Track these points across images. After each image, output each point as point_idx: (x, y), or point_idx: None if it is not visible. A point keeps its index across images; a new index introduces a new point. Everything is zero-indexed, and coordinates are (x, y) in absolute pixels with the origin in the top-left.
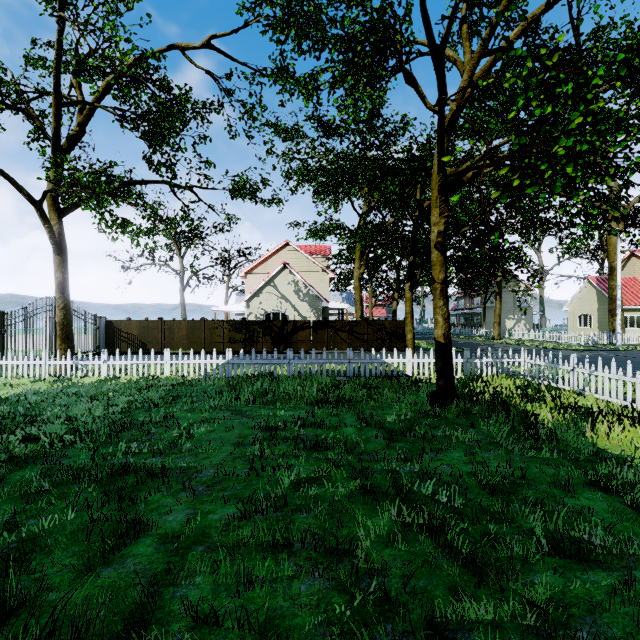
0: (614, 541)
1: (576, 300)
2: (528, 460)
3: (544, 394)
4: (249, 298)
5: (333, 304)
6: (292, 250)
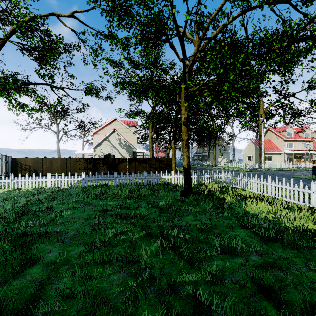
0: (245, 246)
1: (246, 149)
2: (218, 218)
3: (229, 190)
4: (95, 146)
5: (139, 150)
6: (118, 123)
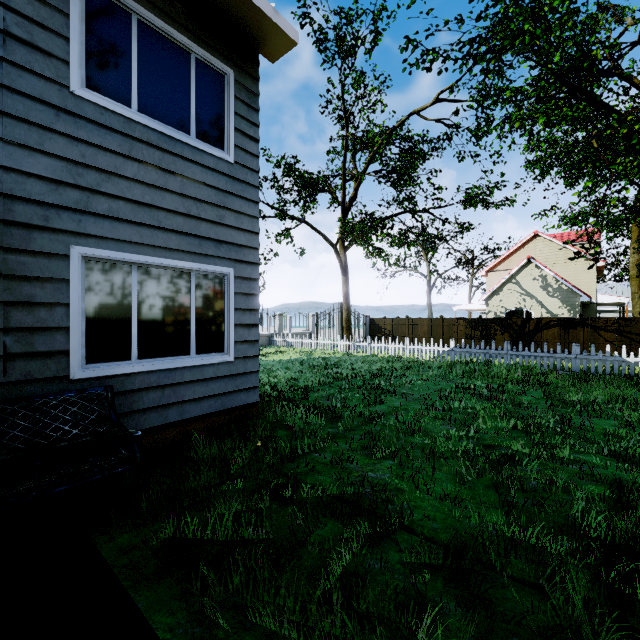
0: None
1: None
2: None
3: None
4: (488, 296)
5: (603, 298)
6: (542, 241)
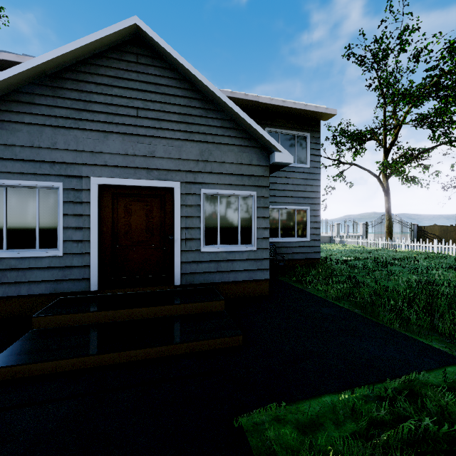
0: None
1: None
2: None
3: None
4: None
5: None
6: None
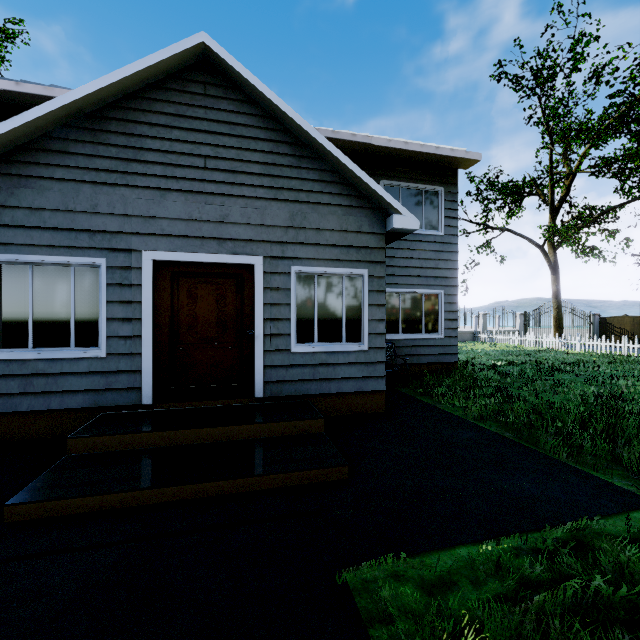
0: None
1: None
2: None
3: None
4: None
5: None
6: None
